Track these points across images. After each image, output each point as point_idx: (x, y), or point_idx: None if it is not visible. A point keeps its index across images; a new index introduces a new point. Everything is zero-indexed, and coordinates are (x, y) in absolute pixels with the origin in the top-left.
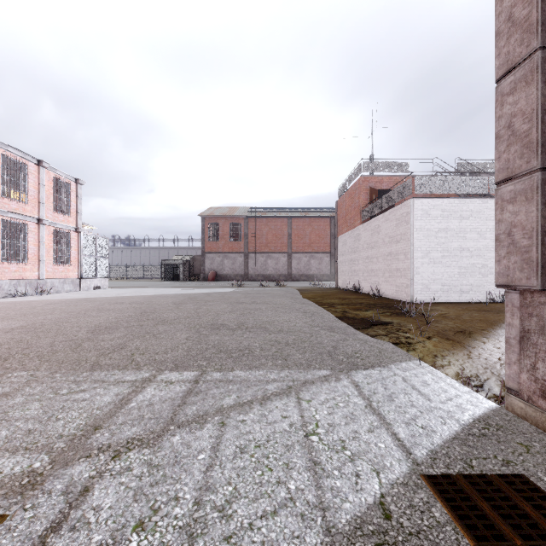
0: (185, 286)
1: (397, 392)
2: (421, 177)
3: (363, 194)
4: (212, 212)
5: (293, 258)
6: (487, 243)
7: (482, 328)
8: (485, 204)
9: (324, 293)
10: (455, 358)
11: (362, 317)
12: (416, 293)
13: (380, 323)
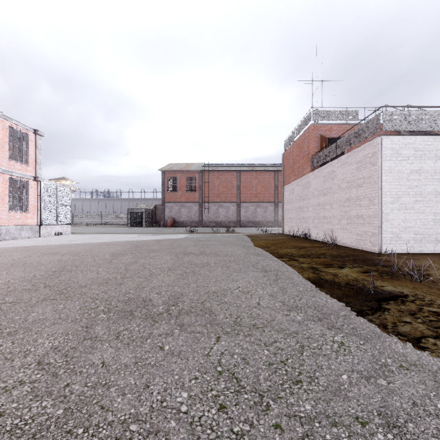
0: (143, 232)
1: None
2: (390, 112)
3: (313, 143)
4: (171, 167)
5: (241, 207)
6: None
7: None
8: None
9: (275, 241)
10: None
11: (346, 281)
12: (385, 242)
13: (386, 297)
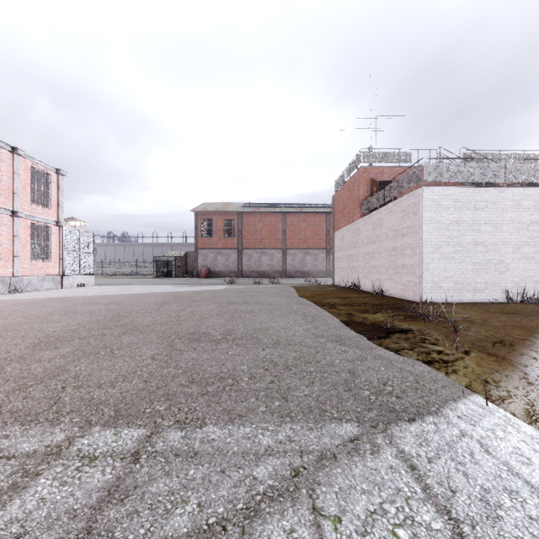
0: (176, 283)
1: (490, 485)
2: (431, 164)
3: (363, 186)
4: (206, 207)
5: (287, 255)
6: (504, 237)
7: (522, 338)
8: (502, 193)
9: (322, 291)
10: (512, 385)
11: (372, 322)
12: (426, 291)
13: (396, 331)
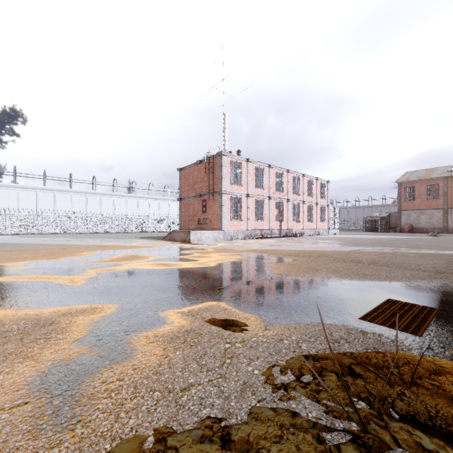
0: (387, 235)
1: None
2: None
3: None
4: (408, 177)
5: None
6: None
7: None
8: None
9: None
10: None
11: None
12: None
13: None
